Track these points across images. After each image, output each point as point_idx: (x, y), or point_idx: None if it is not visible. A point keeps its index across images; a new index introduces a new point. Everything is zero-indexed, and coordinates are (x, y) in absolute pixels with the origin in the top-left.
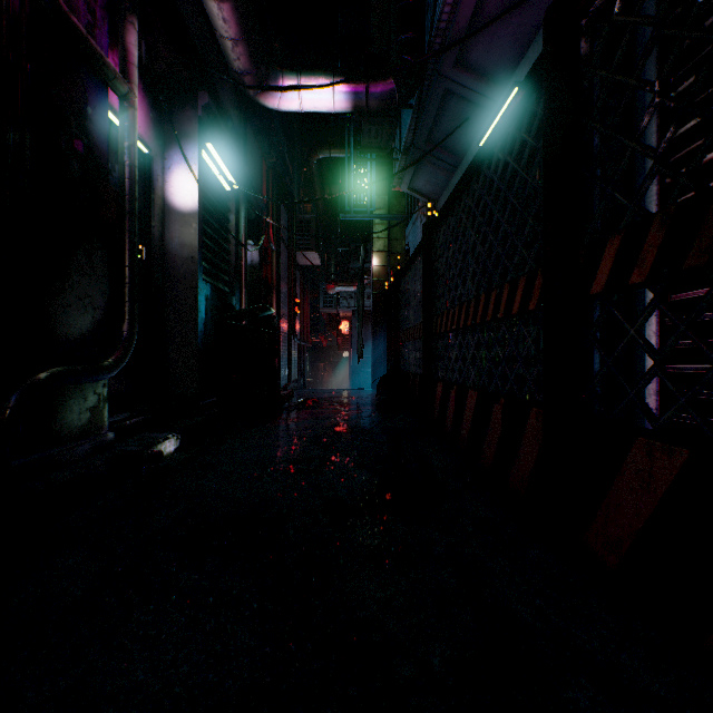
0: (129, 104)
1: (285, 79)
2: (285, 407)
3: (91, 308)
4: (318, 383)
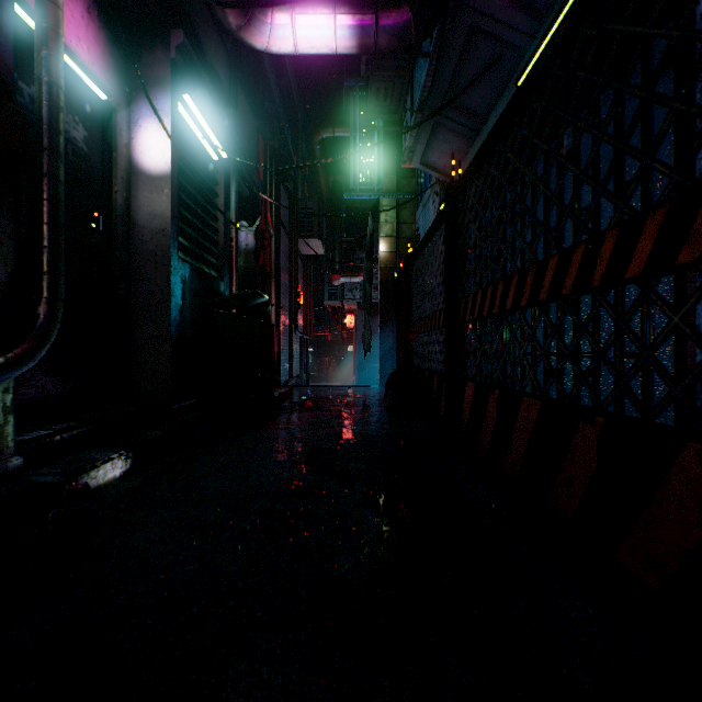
0: None
1: (276, 10)
2: (281, 408)
3: None
4: (322, 378)
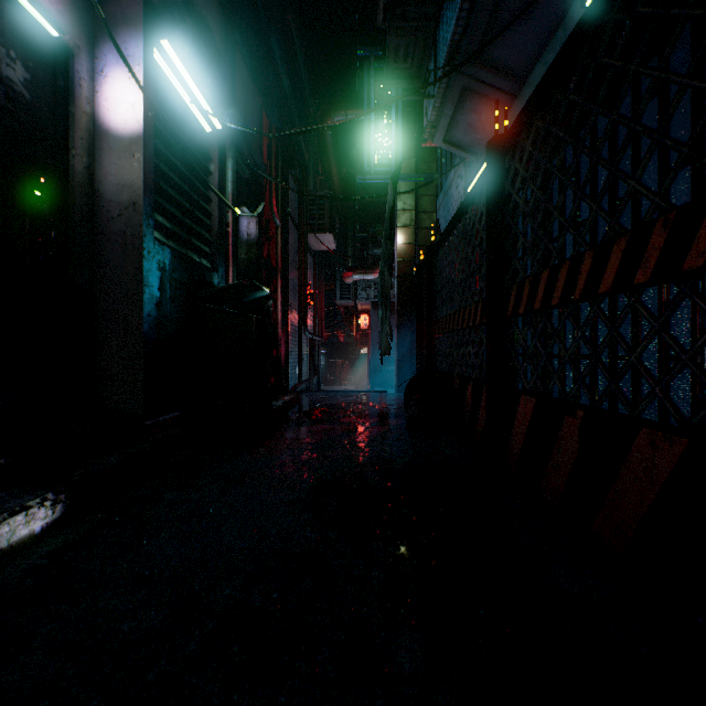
0: None
1: None
2: (284, 419)
3: None
4: (335, 381)
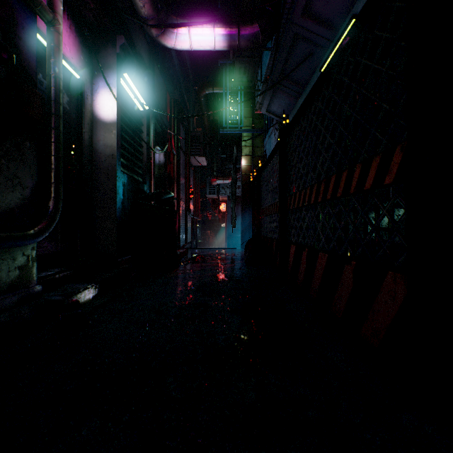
0: (54, 29)
1: None
2: (181, 261)
3: (20, 187)
4: (205, 244)
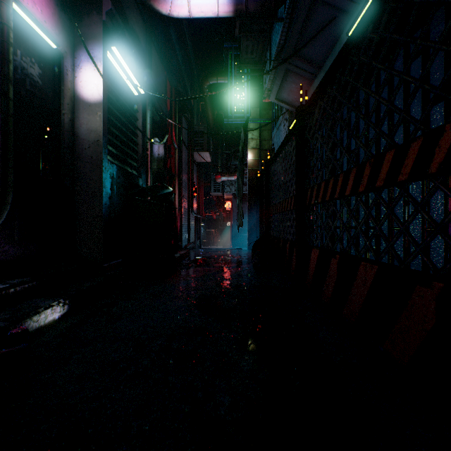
0: None
1: None
2: (181, 264)
3: None
4: (210, 243)
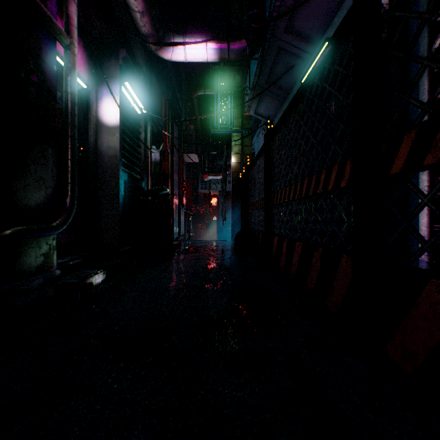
0: (71, 52)
1: (175, 40)
2: (176, 252)
3: (44, 187)
4: (197, 236)
